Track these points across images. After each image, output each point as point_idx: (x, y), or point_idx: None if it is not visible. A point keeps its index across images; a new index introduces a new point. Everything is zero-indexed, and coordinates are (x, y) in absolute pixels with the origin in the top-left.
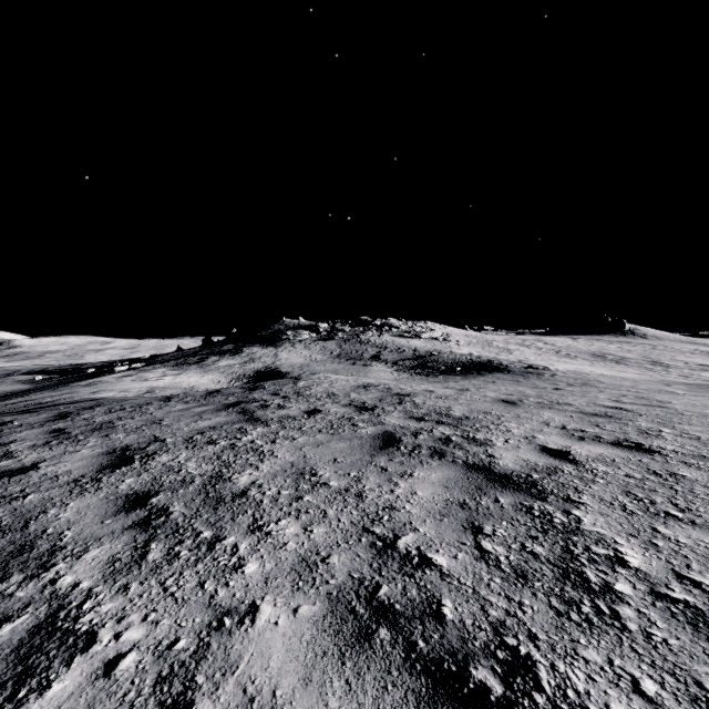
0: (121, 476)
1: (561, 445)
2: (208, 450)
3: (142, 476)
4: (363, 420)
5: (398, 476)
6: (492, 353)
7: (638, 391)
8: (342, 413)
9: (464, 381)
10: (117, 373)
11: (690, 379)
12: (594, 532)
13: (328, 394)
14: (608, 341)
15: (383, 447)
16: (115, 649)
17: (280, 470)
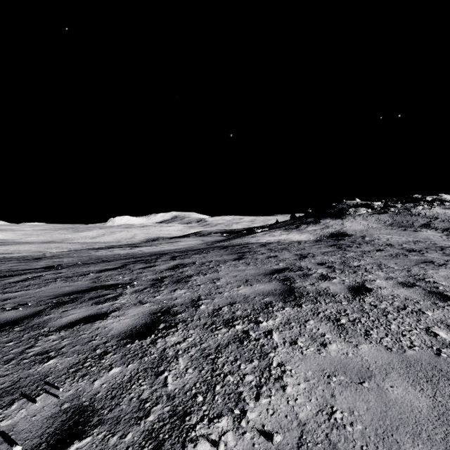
0: (308, 259)
1: None
2: (334, 257)
3: (316, 260)
4: (412, 254)
5: (429, 269)
6: None
7: None
8: (397, 251)
9: None
10: (261, 232)
11: None
12: None
13: (386, 244)
14: None
15: (423, 262)
16: (342, 279)
17: (370, 263)
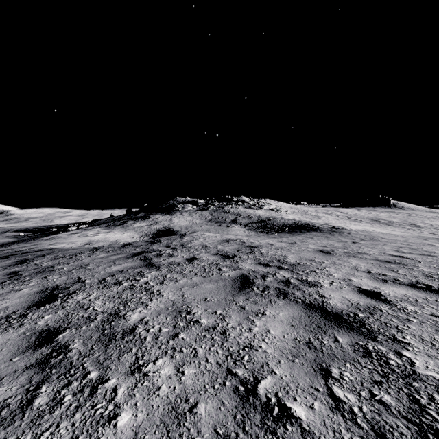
0: (42, 313)
1: (372, 287)
2: (113, 290)
3: (58, 313)
4: (226, 265)
5: (253, 315)
6: (308, 219)
7: (409, 244)
8: (212, 260)
9: (292, 237)
10: (69, 232)
11: (437, 235)
12: (430, 377)
13: (203, 246)
14: (380, 211)
15: (241, 287)
16: None
17: (164, 308)
